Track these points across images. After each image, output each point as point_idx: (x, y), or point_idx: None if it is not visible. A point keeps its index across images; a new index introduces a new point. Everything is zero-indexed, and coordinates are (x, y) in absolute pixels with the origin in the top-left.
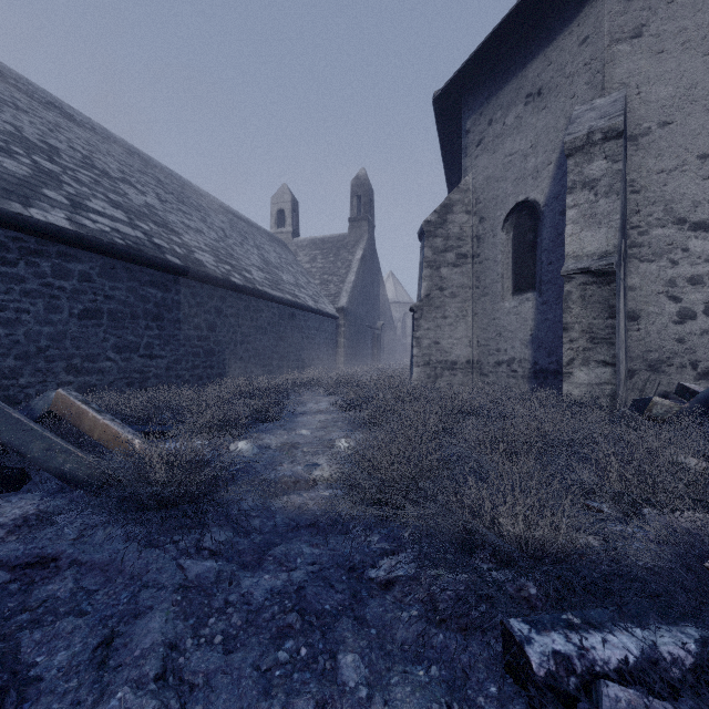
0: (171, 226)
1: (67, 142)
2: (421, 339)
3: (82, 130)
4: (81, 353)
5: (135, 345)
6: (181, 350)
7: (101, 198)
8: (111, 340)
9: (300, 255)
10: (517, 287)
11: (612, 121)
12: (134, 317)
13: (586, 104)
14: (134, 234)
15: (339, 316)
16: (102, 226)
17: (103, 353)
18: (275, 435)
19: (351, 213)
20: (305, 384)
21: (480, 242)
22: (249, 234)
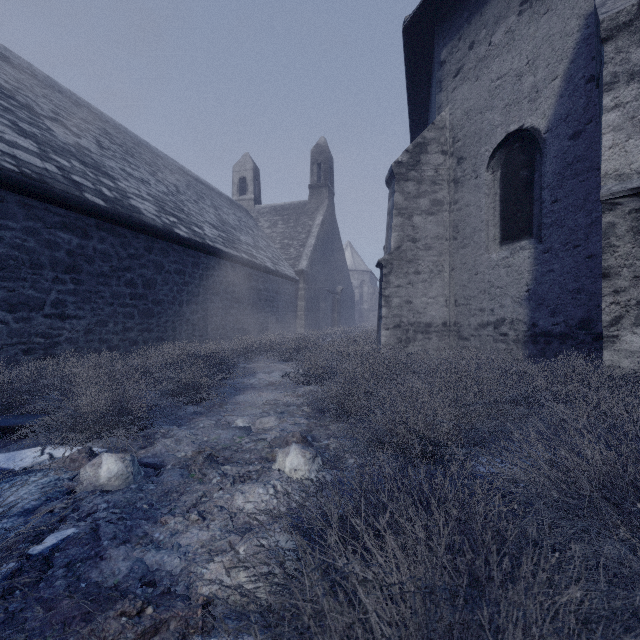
0: (105, 169)
1: None
2: (391, 298)
3: (17, 71)
4: None
5: (37, 301)
6: (106, 310)
7: (3, 123)
8: None
9: (261, 221)
10: (507, 235)
11: None
12: (36, 266)
13: None
14: (42, 165)
15: (299, 279)
16: None
17: None
18: (194, 431)
19: (311, 180)
20: (259, 349)
21: (458, 186)
22: (208, 195)
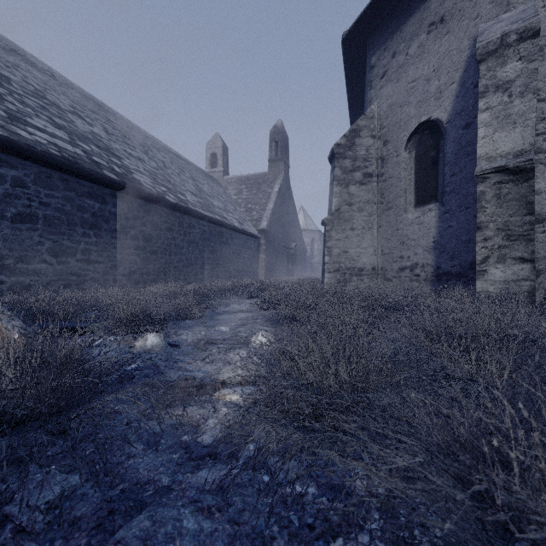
0: (113, 151)
1: (21, 77)
2: (332, 248)
3: (41, 74)
4: (14, 255)
5: (72, 250)
6: (118, 257)
7: (44, 119)
8: (46, 244)
9: (229, 189)
10: (420, 200)
11: (527, 21)
12: (71, 224)
13: (491, 20)
14: (73, 150)
15: (260, 236)
16: (39, 138)
17: (38, 256)
18: (193, 332)
19: (270, 155)
20: (230, 290)
21: (384, 162)
22: (187, 169)
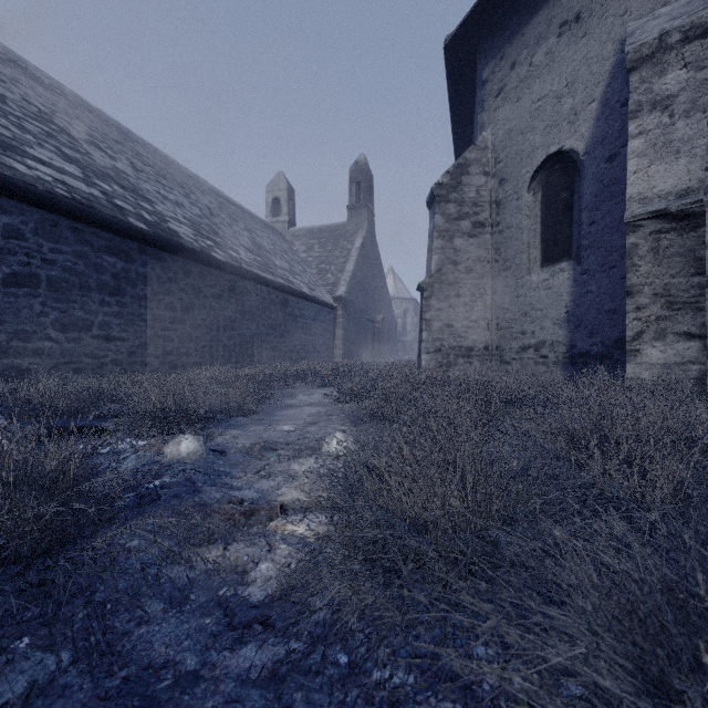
0: (142, 193)
1: (21, 95)
2: (431, 321)
3: (49, 92)
4: (7, 329)
5: (86, 323)
6: (148, 333)
7: (50, 149)
8: (51, 315)
9: (296, 244)
10: (548, 257)
11: (695, 15)
12: (85, 289)
13: (645, 17)
14: (88, 190)
15: (337, 306)
16: (41, 174)
17: (40, 331)
18: (246, 432)
19: (350, 200)
20: (297, 376)
21: (500, 207)
22: (241, 218)
